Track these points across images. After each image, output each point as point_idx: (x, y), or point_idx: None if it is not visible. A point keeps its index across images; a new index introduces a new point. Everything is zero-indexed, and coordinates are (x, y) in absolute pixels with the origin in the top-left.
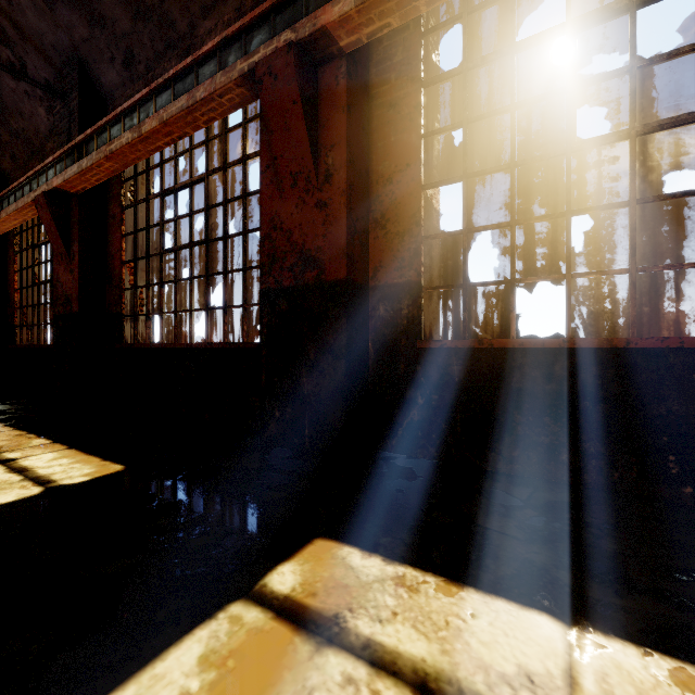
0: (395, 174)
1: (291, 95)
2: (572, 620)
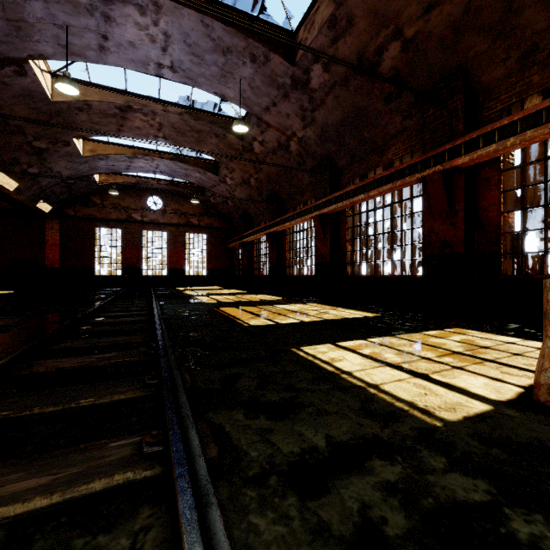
0: (488, 207)
1: (440, 187)
2: (527, 340)
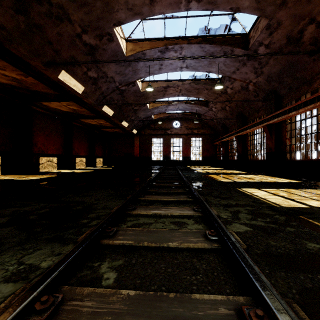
0: None
1: None
2: None
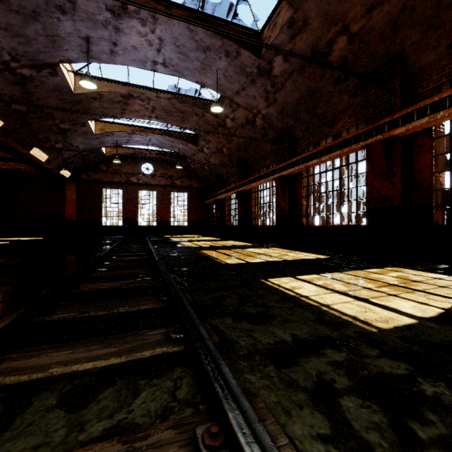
0: (422, 169)
1: (381, 153)
2: None
